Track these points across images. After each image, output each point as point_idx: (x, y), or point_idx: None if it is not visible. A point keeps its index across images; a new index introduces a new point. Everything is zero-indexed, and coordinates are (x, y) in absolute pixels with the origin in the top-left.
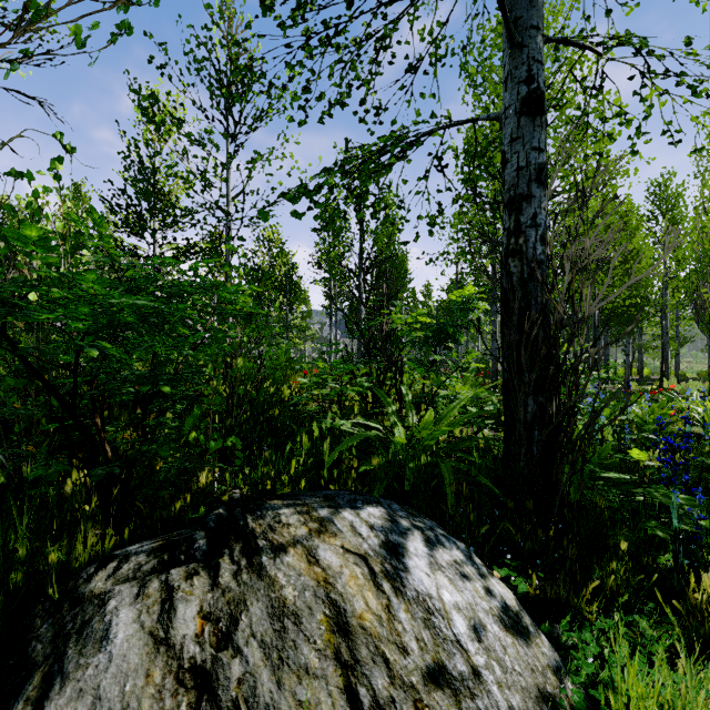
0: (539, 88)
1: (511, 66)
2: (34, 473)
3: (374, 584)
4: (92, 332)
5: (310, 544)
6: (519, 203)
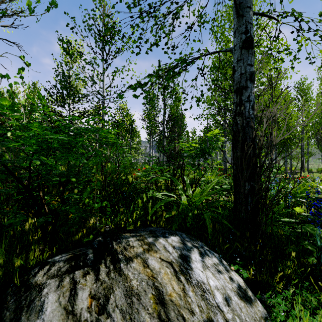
0: (251, 36)
1: (237, 25)
2: (9, 221)
3: (176, 277)
4: (38, 151)
5: (144, 256)
6: (241, 90)
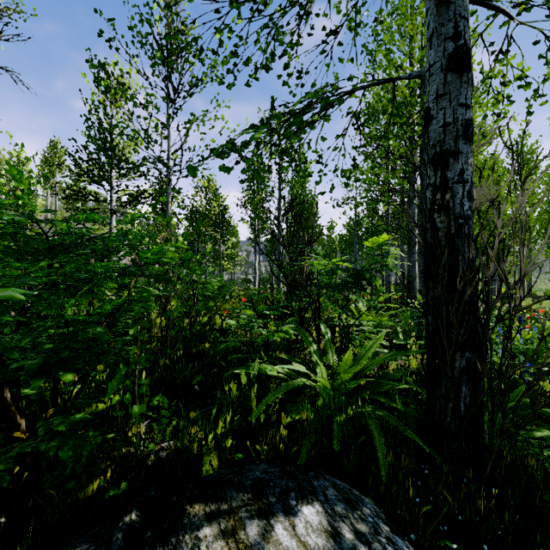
0: (466, 44)
1: (437, 23)
2: None
3: None
4: None
5: None
6: (446, 159)
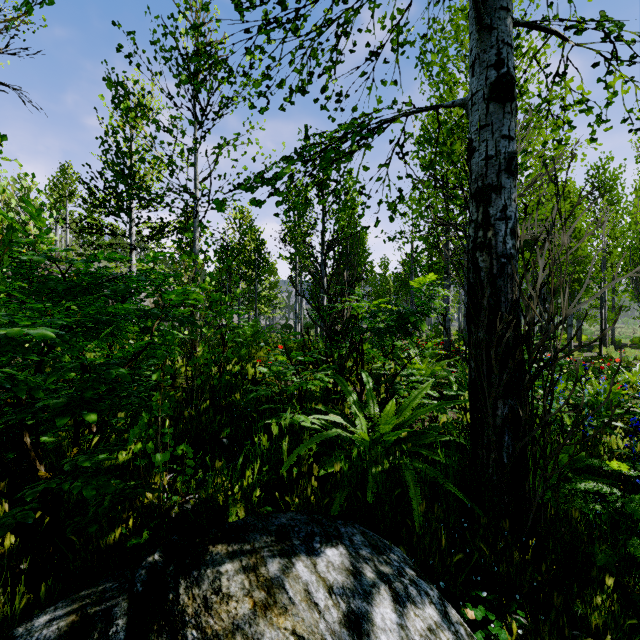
0: (509, 72)
1: (479, 49)
2: None
3: None
4: (17, 343)
5: (252, 630)
6: (488, 194)
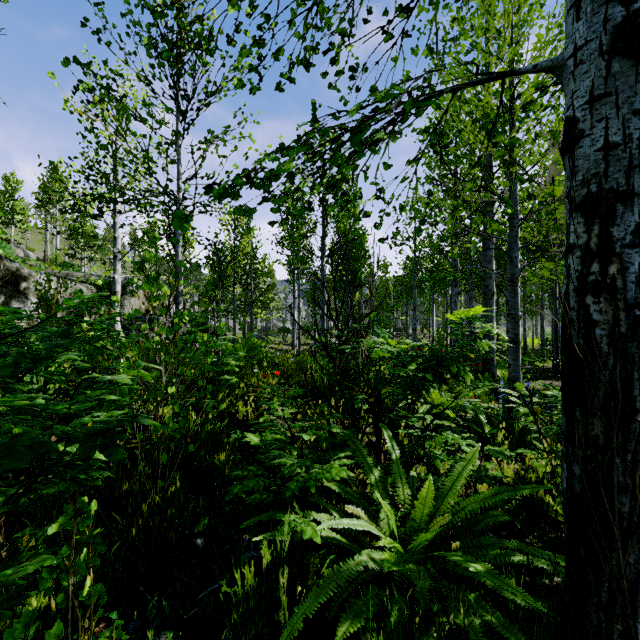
0: None
1: None
2: None
3: None
4: None
5: None
6: (610, 205)
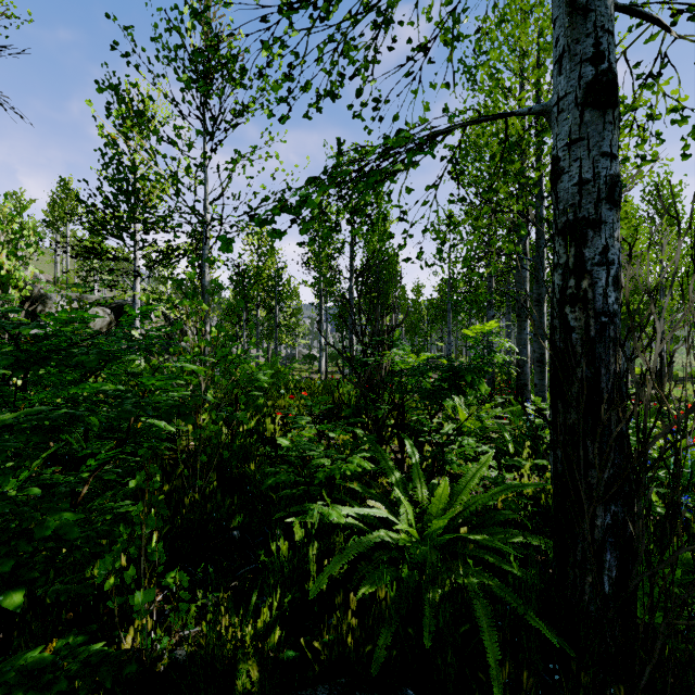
0: (611, 69)
1: (570, 38)
2: None
3: None
4: None
5: None
6: (583, 231)
